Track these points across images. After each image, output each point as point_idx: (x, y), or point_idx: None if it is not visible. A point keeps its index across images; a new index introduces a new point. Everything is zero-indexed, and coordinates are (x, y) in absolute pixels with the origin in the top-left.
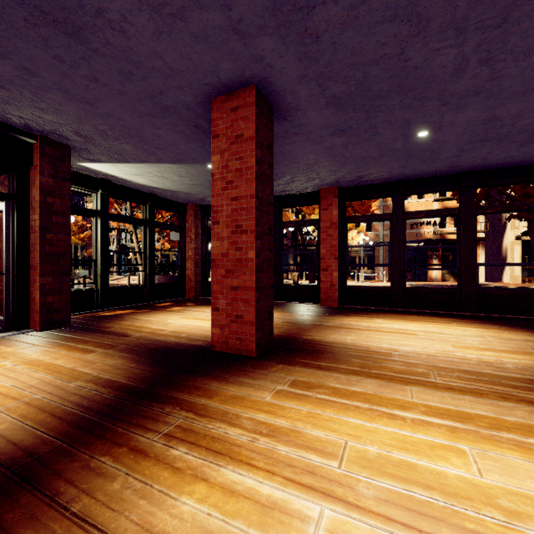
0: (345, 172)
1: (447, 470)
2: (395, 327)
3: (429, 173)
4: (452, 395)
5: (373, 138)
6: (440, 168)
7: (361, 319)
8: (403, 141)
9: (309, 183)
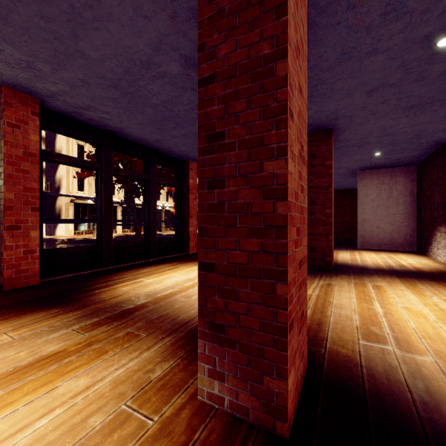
0: (92, 94)
1: (428, 312)
2: (181, 280)
3: (139, 138)
4: (335, 295)
5: (186, 91)
6: (150, 139)
7: (137, 285)
8: (187, 108)
9: (4, 65)
